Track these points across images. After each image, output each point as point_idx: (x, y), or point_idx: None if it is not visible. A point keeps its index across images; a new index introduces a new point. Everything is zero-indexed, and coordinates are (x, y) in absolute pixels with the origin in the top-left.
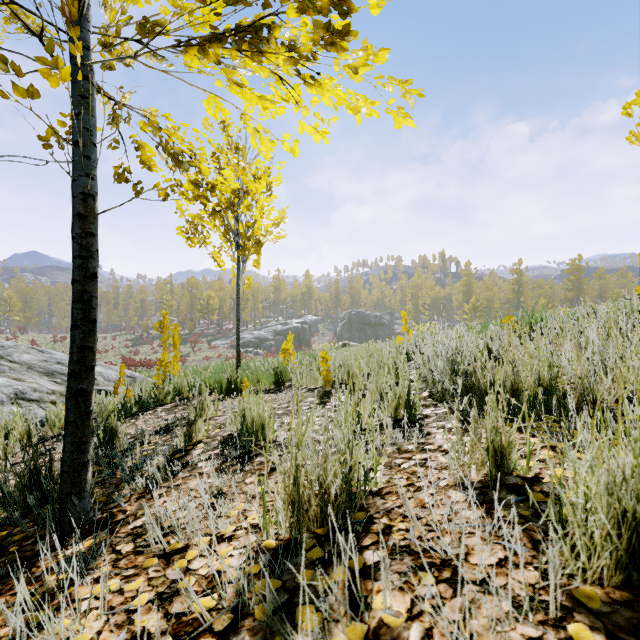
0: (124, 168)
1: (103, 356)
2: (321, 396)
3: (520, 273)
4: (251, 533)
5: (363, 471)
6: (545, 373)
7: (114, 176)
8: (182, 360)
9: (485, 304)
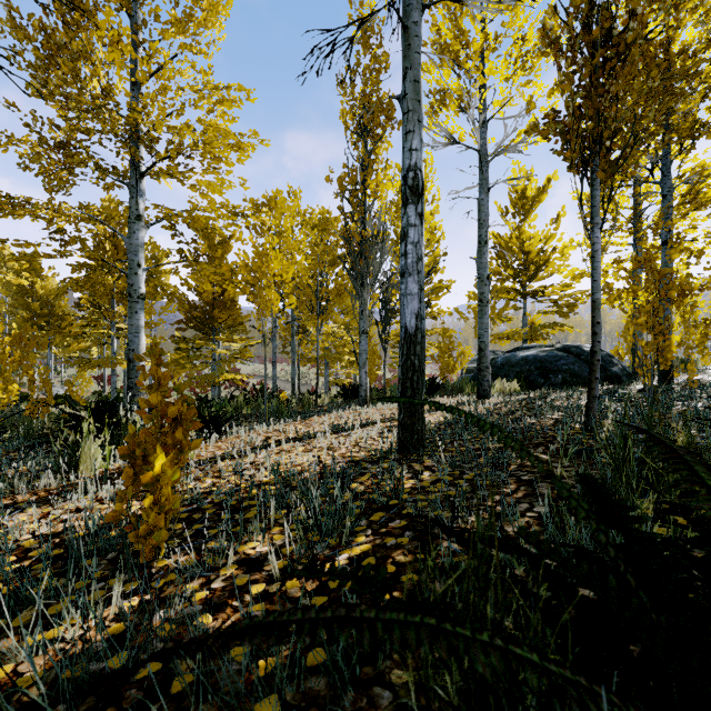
0: None
1: None
2: None
3: None
4: None
5: None
6: None
7: None
8: None
9: None
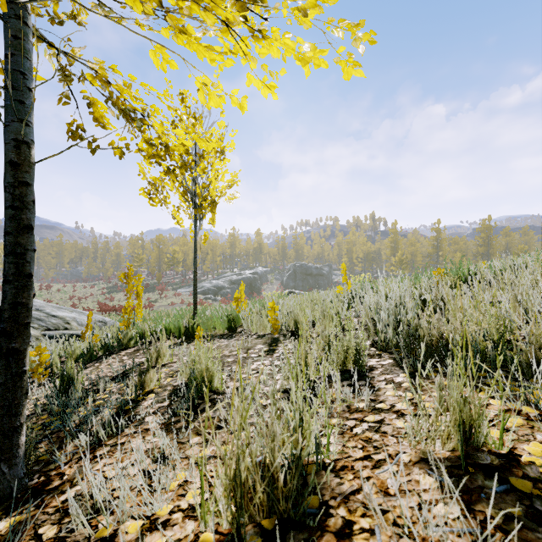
0: (77, 125)
1: (83, 302)
2: (269, 343)
3: (439, 231)
4: (188, 520)
5: (314, 440)
6: (493, 327)
7: (67, 133)
8: (150, 306)
9: (409, 257)
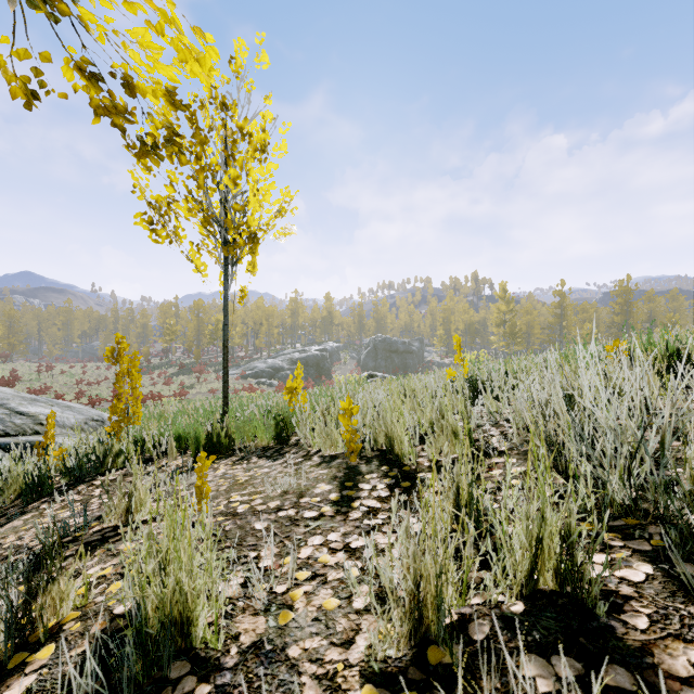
0: None
1: (94, 388)
2: (341, 480)
3: (563, 295)
4: None
5: None
6: None
7: None
8: (183, 393)
9: (524, 329)
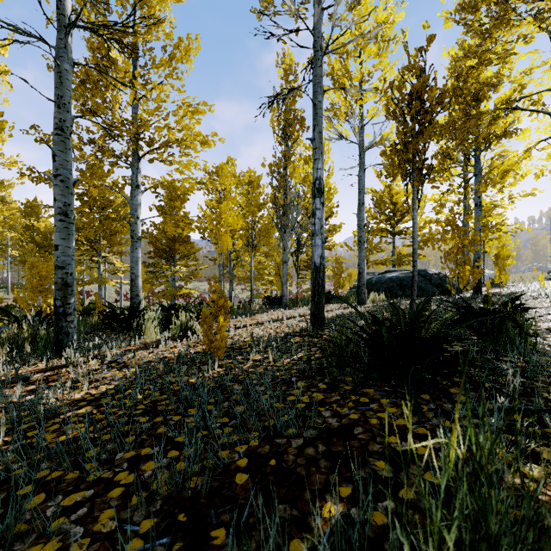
0: None
1: None
2: None
3: None
4: None
5: None
6: None
7: None
8: None
9: None
